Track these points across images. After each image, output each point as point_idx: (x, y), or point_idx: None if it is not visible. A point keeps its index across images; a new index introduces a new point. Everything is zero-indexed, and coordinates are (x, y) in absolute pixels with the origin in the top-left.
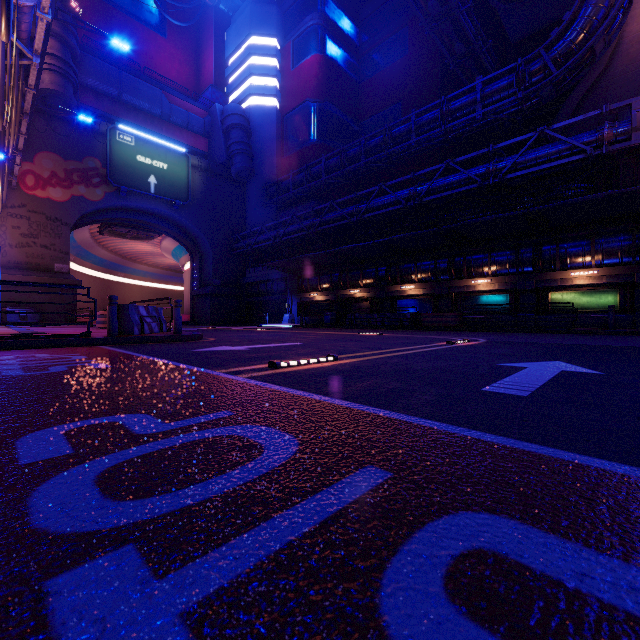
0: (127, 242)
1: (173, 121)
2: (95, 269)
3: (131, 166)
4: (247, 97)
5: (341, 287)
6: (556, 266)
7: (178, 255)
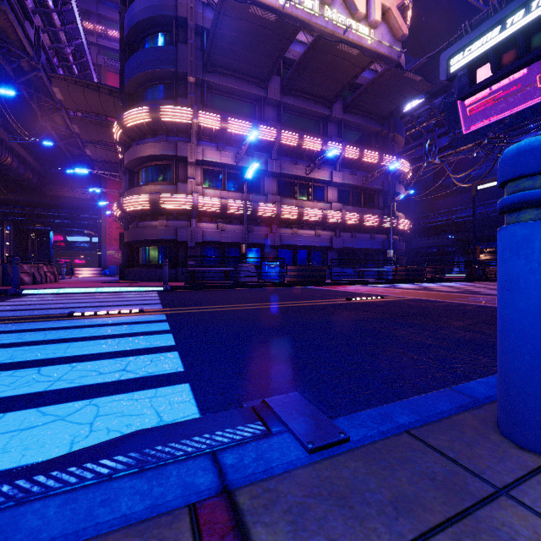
0: None
1: None
2: None
3: None
4: None
5: None
6: None
7: None
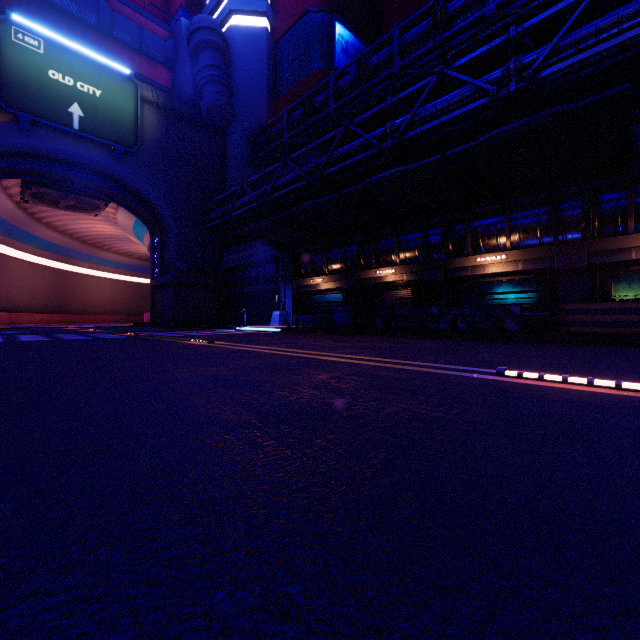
0: (78, 220)
1: (118, 37)
2: (43, 256)
3: (38, 84)
4: (227, 17)
5: (361, 267)
6: None
7: (140, 235)
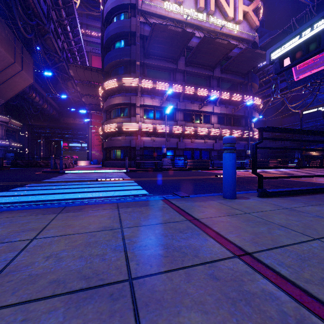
0: None
1: None
2: None
3: None
4: None
5: None
6: None
7: None
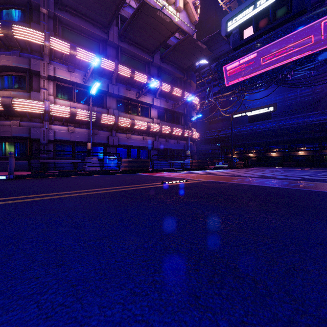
0: None
1: None
2: None
3: None
4: None
5: (244, 153)
6: (326, 148)
7: None
